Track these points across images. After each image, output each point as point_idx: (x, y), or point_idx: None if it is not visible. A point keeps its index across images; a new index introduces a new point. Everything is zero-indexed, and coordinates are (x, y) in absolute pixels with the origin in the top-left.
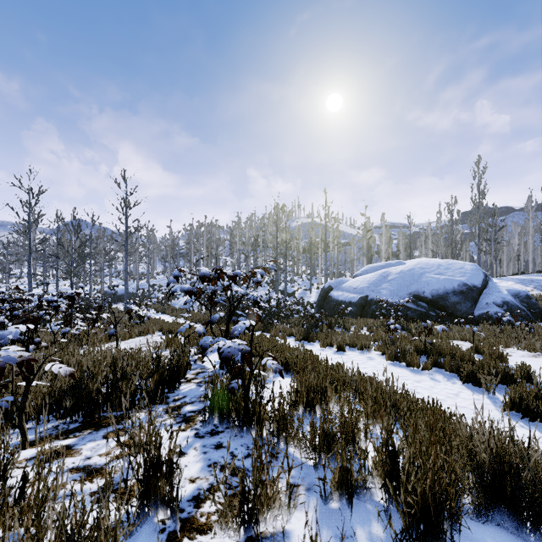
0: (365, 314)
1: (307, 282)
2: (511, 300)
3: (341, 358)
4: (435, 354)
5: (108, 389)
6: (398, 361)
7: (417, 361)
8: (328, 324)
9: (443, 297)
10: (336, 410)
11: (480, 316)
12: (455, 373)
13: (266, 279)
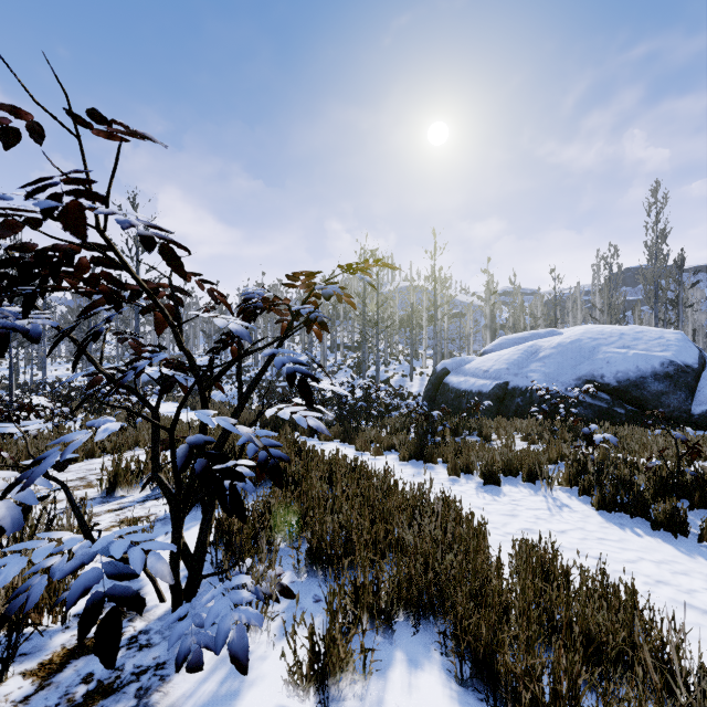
0: (504, 411)
1: (406, 365)
2: None
3: (499, 503)
4: None
5: None
6: (624, 512)
7: (680, 518)
8: (452, 429)
9: (637, 384)
10: None
11: (704, 415)
12: None
13: (348, 361)
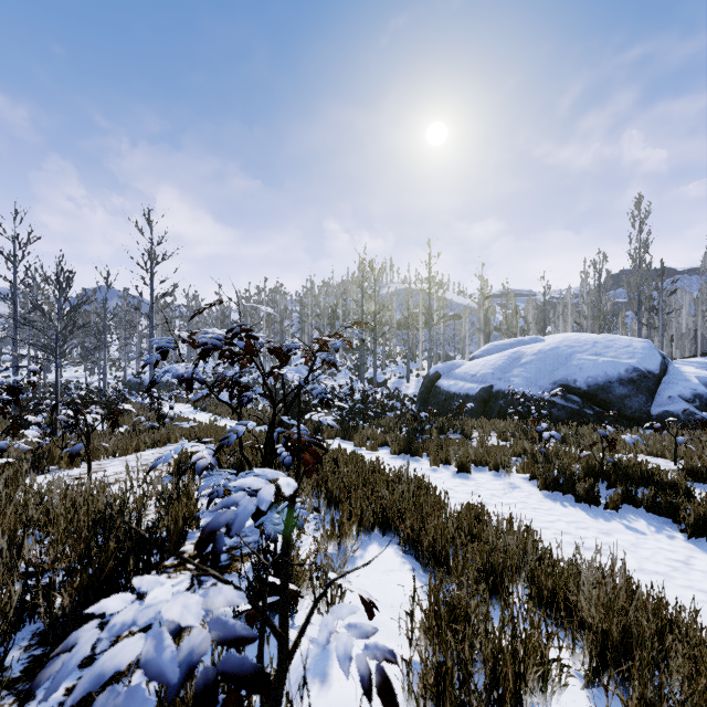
0: (489, 412)
1: (403, 367)
2: (705, 392)
3: (466, 485)
4: (626, 482)
5: None
6: (560, 491)
7: (595, 493)
8: (438, 428)
9: (604, 388)
10: None
11: (661, 415)
12: (665, 517)
13: (347, 363)
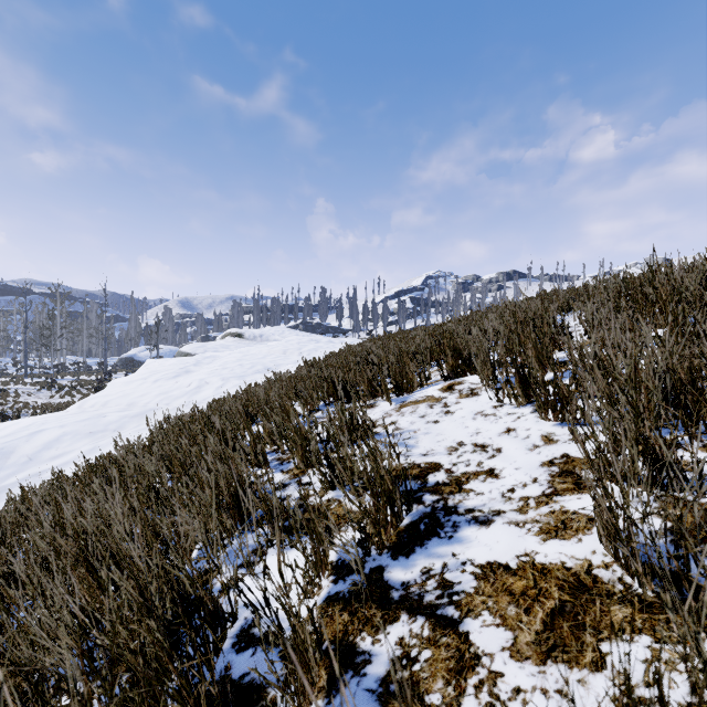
0: None
1: None
2: None
3: None
4: None
5: None
6: None
7: None
8: None
9: None
10: None
11: None
12: None
13: None
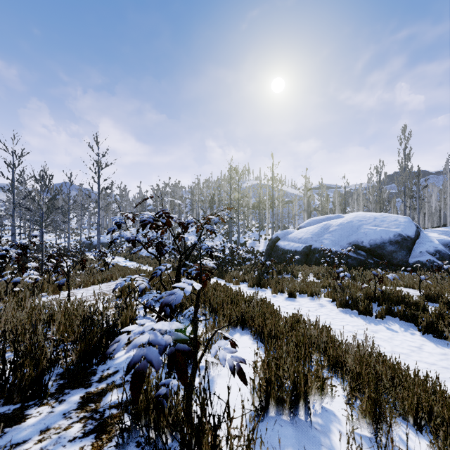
0: (309, 262)
1: (256, 234)
2: (442, 249)
3: (293, 305)
4: (388, 302)
5: (4, 371)
6: (349, 308)
7: (369, 309)
8: (277, 271)
9: (380, 246)
10: (319, 404)
11: (415, 263)
12: (410, 323)
13: (221, 231)
